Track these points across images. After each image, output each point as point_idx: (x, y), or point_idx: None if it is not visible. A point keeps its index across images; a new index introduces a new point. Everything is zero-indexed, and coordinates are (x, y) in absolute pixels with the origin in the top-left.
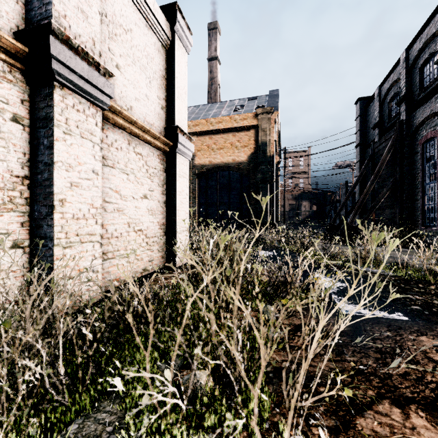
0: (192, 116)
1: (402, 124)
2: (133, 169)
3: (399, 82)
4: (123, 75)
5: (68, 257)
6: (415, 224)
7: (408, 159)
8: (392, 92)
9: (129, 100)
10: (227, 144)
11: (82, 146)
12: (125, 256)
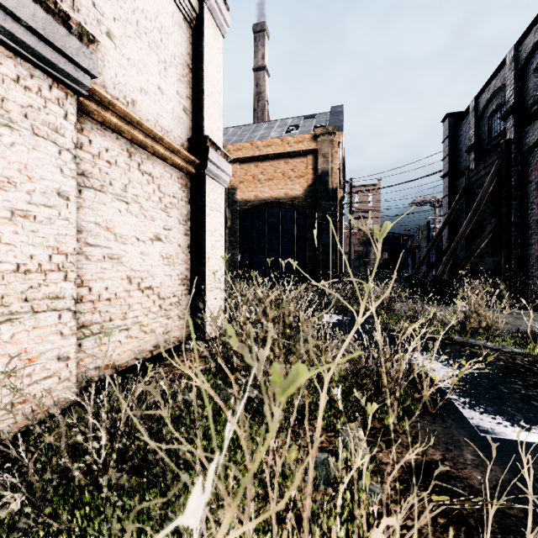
0: (233, 138)
1: (510, 144)
2: (138, 196)
3: (504, 90)
4: (119, 50)
5: (4, 339)
6: (528, 276)
7: (518, 190)
8: (494, 103)
9: (129, 90)
10: (278, 174)
11: (36, 150)
12: (123, 329)
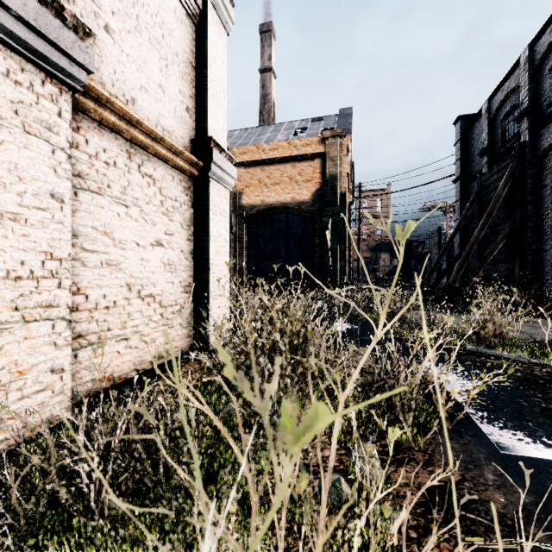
0: (239, 141)
1: (524, 147)
2: (138, 199)
3: (518, 91)
4: (118, 45)
5: None
6: (543, 283)
7: (533, 194)
8: (507, 105)
9: (128, 87)
10: (285, 178)
11: (27, 149)
12: (122, 339)
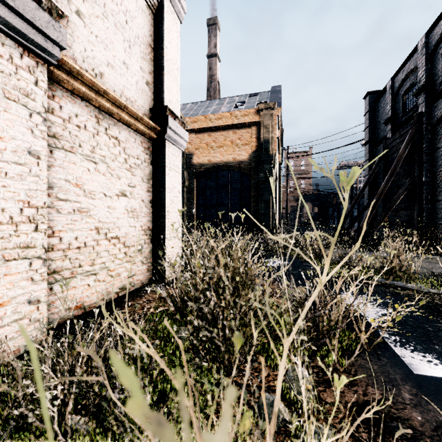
0: (190, 112)
1: (421, 116)
2: (105, 157)
3: (416, 71)
4: (88, 28)
5: None
6: (436, 227)
7: (428, 155)
8: (407, 82)
9: (97, 63)
10: (227, 142)
11: (7, 112)
12: (92, 274)
